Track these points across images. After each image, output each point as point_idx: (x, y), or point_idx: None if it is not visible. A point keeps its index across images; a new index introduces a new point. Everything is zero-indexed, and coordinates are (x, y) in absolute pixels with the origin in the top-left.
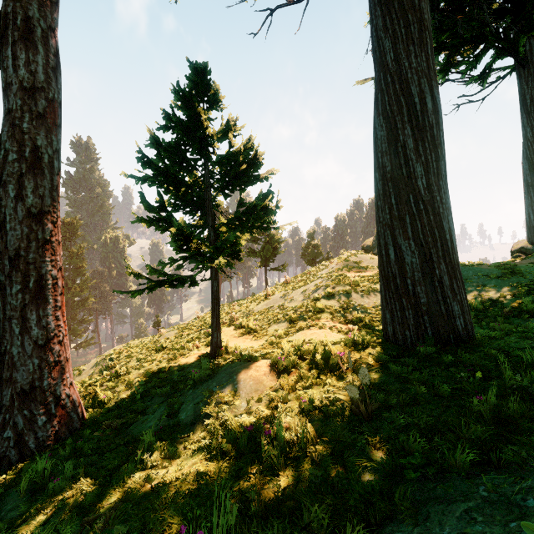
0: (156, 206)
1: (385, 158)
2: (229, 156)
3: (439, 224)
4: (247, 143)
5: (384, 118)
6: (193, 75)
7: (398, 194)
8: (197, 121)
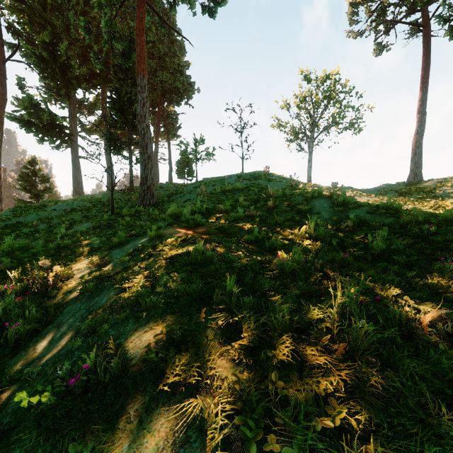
0: (24, 186)
1: (73, 185)
2: (42, 176)
3: (80, 195)
4: (47, 174)
5: (73, 179)
6: (33, 158)
7: (75, 190)
8: (35, 170)
